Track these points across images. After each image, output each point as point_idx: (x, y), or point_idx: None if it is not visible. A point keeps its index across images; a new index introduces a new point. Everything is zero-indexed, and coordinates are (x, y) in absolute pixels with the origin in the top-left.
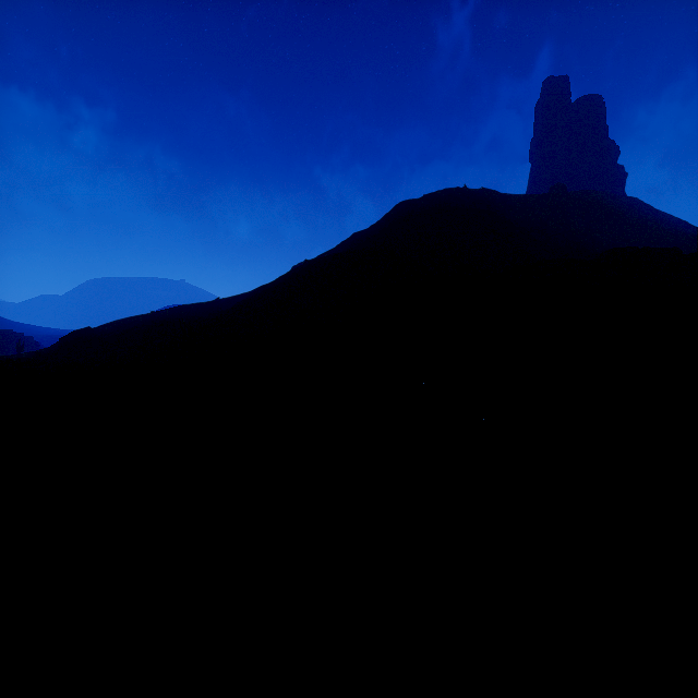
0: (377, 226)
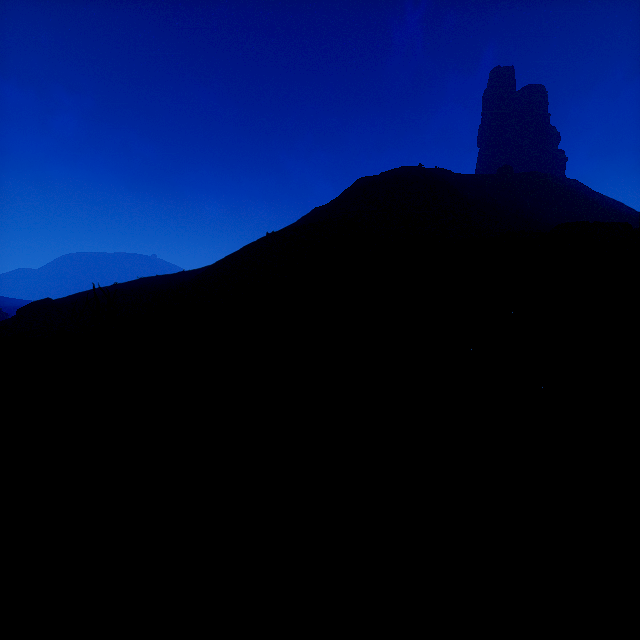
0: (337, 201)
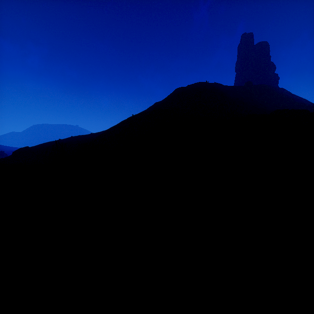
0: (166, 99)
